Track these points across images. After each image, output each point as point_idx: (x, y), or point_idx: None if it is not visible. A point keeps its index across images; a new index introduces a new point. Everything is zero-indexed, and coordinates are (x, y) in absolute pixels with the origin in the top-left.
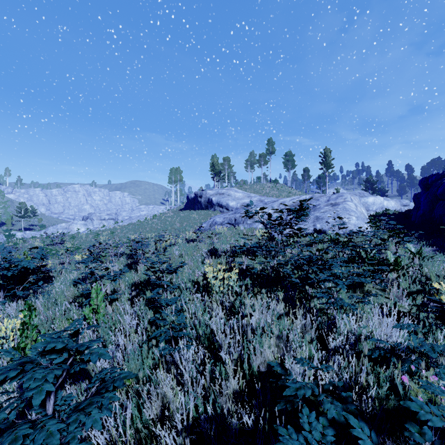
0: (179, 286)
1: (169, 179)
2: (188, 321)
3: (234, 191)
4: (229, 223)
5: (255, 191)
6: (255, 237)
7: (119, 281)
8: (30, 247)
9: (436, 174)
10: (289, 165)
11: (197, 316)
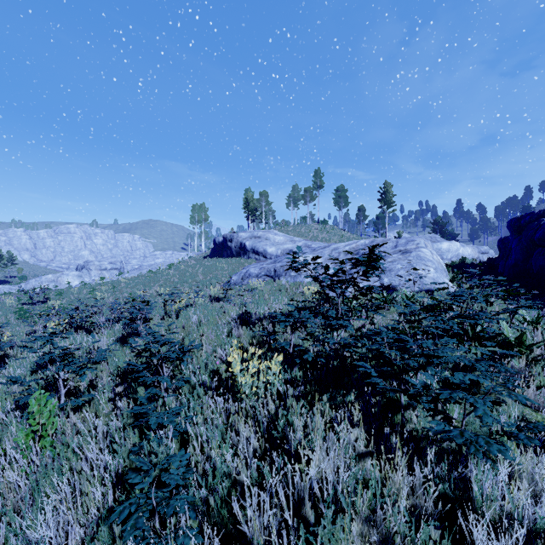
0: (188, 381)
1: (191, 218)
2: (197, 452)
3: (274, 234)
4: (267, 275)
5: (300, 234)
6: (302, 294)
7: (103, 366)
8: (0, 306)
9: (530, 214)
10: (341, 203)
11: (211, 445)
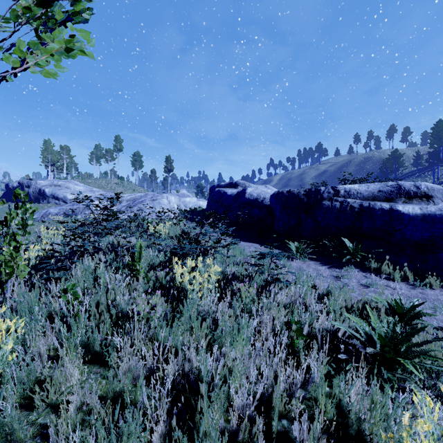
0: None
1: None
2: None
3: (74, 184)
4: (66, 214)
5: (100, 186)
6: None
7: None
8: None
9: (214, 186)
10: (137, 165)
11: None
